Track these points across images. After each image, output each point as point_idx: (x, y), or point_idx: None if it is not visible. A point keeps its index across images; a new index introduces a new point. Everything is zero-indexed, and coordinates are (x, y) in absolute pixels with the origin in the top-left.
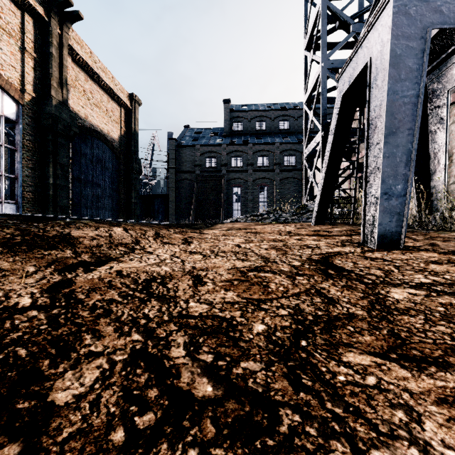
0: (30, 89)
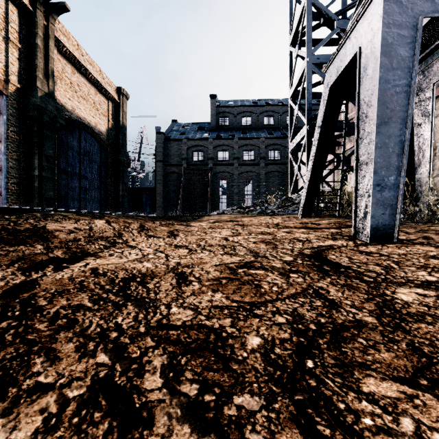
0: (14, 79)
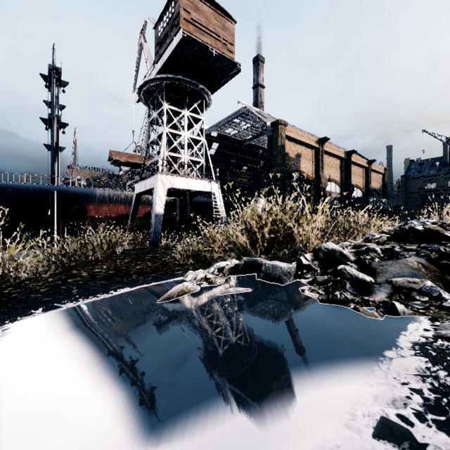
0: (364, 187)
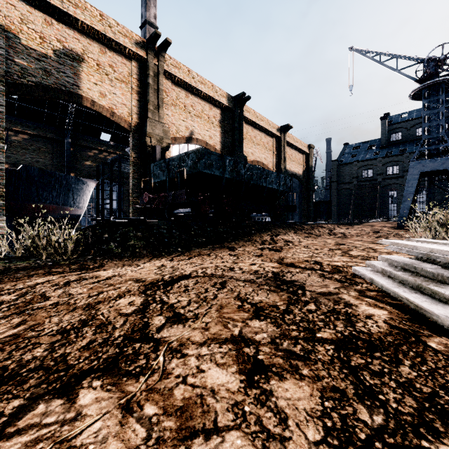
0: (274, 168)
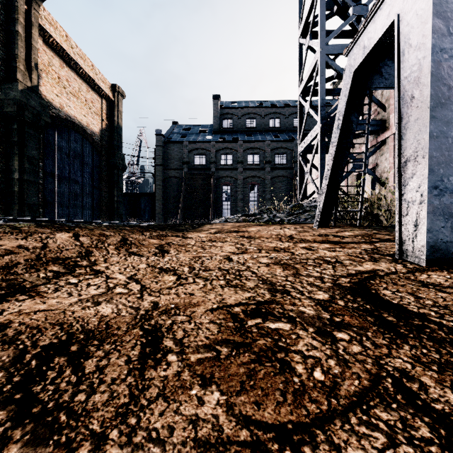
0: None
